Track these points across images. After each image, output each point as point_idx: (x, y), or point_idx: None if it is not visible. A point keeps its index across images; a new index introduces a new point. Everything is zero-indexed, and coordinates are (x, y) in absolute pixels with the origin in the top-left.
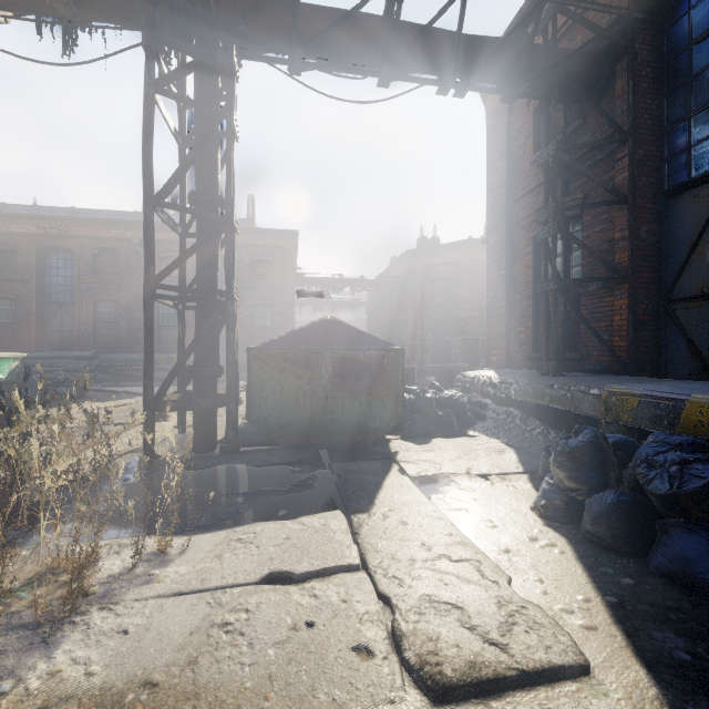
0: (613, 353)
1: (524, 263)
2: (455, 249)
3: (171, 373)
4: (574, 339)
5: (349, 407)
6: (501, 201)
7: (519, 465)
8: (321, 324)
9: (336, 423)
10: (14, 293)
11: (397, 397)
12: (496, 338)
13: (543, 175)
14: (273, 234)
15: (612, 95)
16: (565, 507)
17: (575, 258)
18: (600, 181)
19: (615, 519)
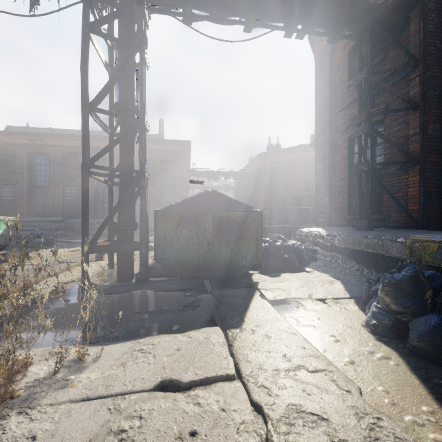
0: (408, 214)
1: (341, 155)
2: (291, 152)
3: (101, 227)
4: (378, 206)
5: (224, 251)
6: (325, 114)
7: (345, 292)
8: (205, 194)
9: (215, 262)
10: (14, 181)
11: (257, 244)
12: (322, 206)
13: (355, 95)
14: (174, 143)
15: (406, 35)
16: (392, 326)
17: (378, 150)
18: (399, 94)
19: (439, 337)
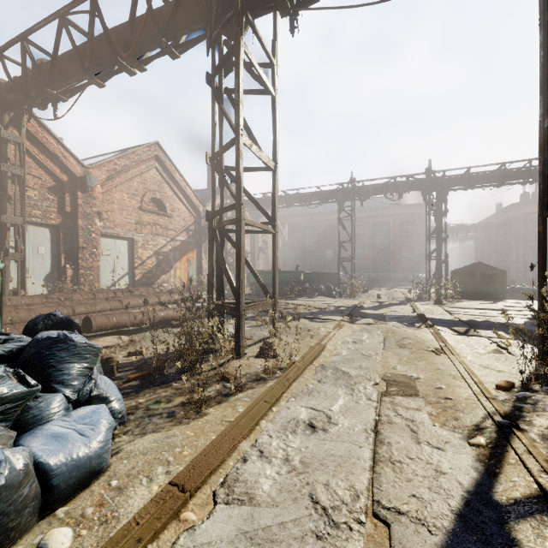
0: None
1: None
2: None
3: (433, 277)
4: None
5: (486, 287)
6: None
7: None
8: (475, 263)
9: (481, 292)
10: (294, 247)
11: (503, 285)
12: None
13: None
14: (413, 206)
15: None
16: None
17: None
18: None
19: None
